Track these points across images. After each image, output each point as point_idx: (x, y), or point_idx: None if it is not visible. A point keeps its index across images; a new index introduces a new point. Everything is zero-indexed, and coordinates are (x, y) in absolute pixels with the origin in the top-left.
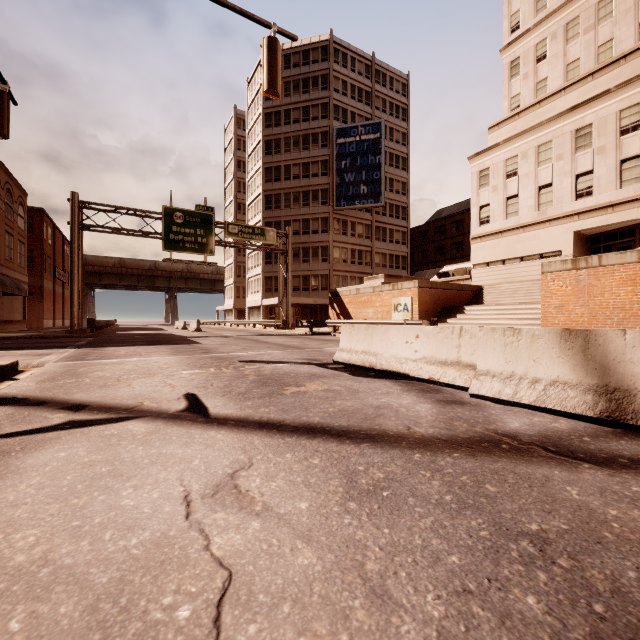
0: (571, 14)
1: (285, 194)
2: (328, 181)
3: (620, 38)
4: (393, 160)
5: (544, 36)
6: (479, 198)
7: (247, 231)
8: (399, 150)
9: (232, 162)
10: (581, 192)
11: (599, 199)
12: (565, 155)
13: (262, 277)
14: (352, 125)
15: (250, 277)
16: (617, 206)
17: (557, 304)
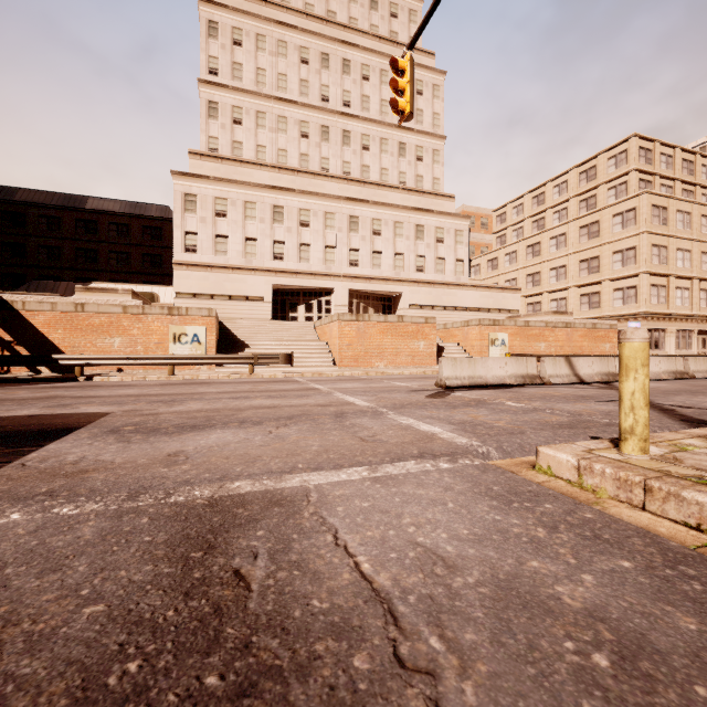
0: (261, 106)
1: None
2: None
3: (291, 154)
4: None
5: (240, 105)
6: (186, 222)
7: None
8: None
9: None
10: (277, 255)
11: (288, 265)
12: (267, 221)
13: None
14: None
15: None
16: (299, 274)
17: (348, 343)
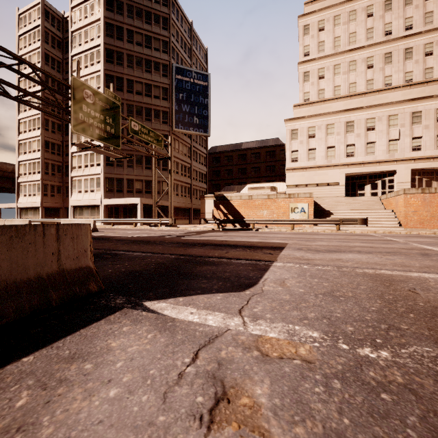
0: (337, 61)
1: (128, 105)
2: (168, 105)
3: (359, 84)
4: None
5: (323, 66)
6: (292, 146)
7: (144, 131)
8: None
9: (36, 52)
10: (348, 154)
11: (357, 159)
12: (341, 133)
13: (103, 177)
14: (188, 68)
15: (77, 176)
16: (366, 164)
17: (413, 210)
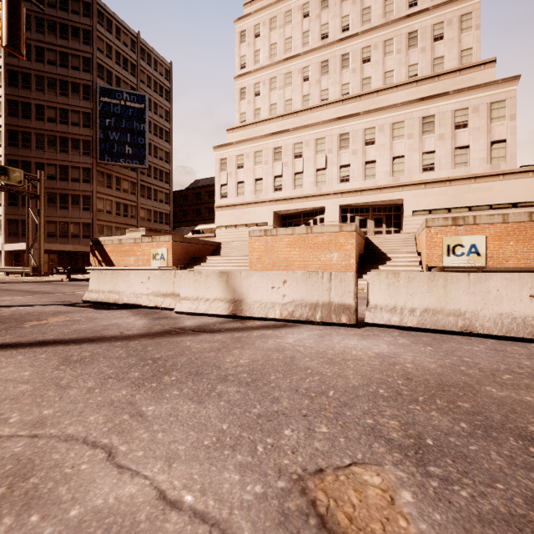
0: (273, 74)
1: (37, 134)
2: (91, 134)
3: (295, 100)
4: (157, 131)
5: (259, 80)
6: (220, 178)
7: None
8: (163, 124)
9: None
10: (277, 187)
11: (285, 194)
12: (269, 162)
13: (3, 219)
14: (117, 89)
15: None
16: (293, 199)
17: (257, 257)
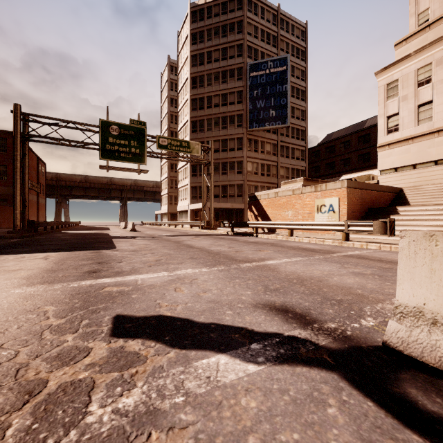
0: None
1: (207, 119)
2: (242, 108)
3: None
4: (294, 92)
5: None
6: (387, 109)
7: (175, 144)
8: (299, 84)
9: (166, 100)
10: None
11: None
12: None
13: (189, 187)
14: (263, 61)
15: (180, 187)
16: None
17: None
